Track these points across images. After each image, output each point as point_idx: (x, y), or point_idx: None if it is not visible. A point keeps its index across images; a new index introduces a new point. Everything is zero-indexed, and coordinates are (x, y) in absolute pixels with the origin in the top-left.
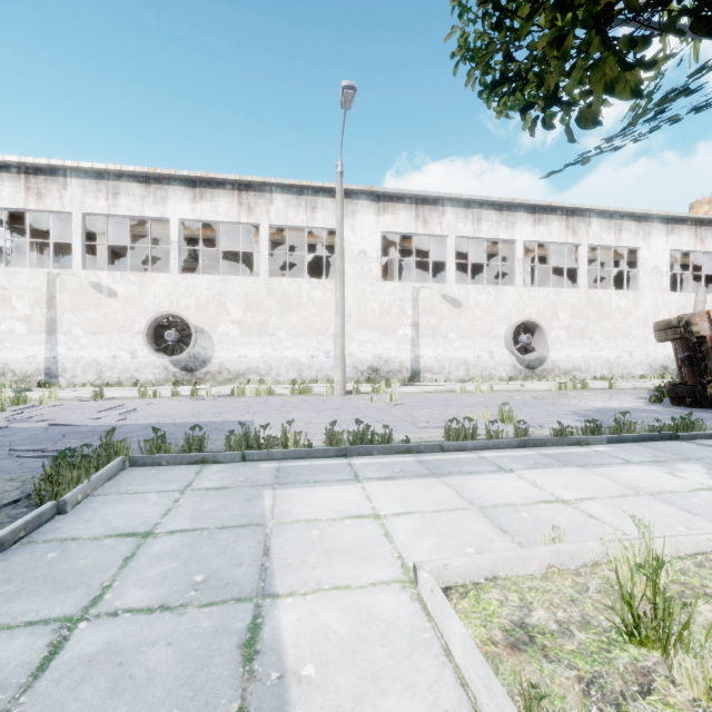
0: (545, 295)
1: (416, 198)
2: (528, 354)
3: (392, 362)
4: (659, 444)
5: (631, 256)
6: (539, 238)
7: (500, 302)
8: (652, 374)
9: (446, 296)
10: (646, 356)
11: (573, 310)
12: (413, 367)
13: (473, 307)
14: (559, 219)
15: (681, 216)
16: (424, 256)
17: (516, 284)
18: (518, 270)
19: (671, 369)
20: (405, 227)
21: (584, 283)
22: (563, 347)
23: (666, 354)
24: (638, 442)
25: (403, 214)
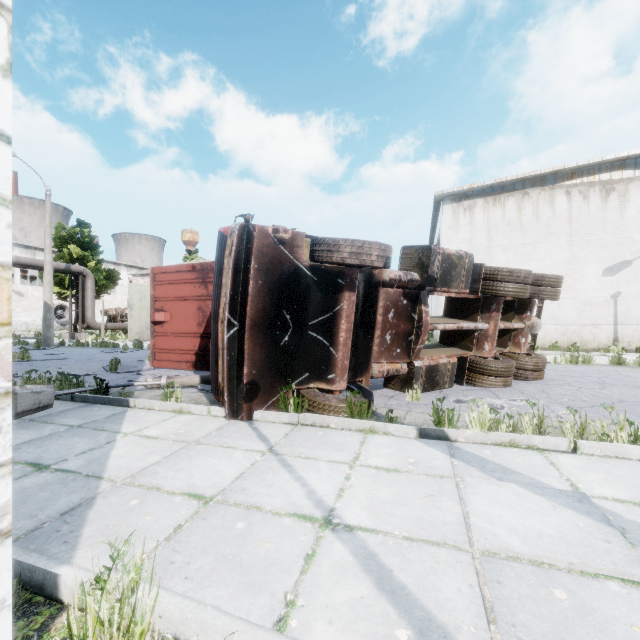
0: None
1: None
2: (63, 319)
3: None
4: None
5: None
6: None
7: None
8: None
9: (15, 290)
10: None
11: None
12: None
13: (31, 297)
14: None
15: (133, 265)
16: None
17: None
18: None
19: None
20: None
21: None
22: None
23: None
24: None
25: None
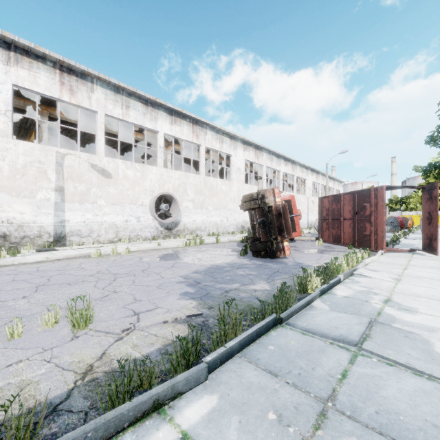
0: (179, 176)
1: (61, 65)
2: (167, 219)
3: (28, 226)
4: (268, 345)
5: (227, 161)
6: (174, 134)
7: (145, 177)
8: (237, 231)
9: (96, 166)
10: (235, 220)
11: (197, 189)
12: (57, 231)
13: (122, 179)
14: (188, 124)
15: (250, 141)
16: (92, 137)
17: (159, 165)
18: (160, 155)
19: (245, 228)
20: (46, 89)
21: (203, 171)
22: (190, 214)
23: (244, 219)
24: (246, 347)
25: (44, 74)
